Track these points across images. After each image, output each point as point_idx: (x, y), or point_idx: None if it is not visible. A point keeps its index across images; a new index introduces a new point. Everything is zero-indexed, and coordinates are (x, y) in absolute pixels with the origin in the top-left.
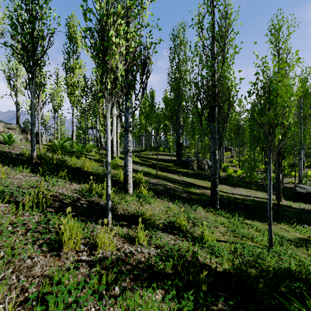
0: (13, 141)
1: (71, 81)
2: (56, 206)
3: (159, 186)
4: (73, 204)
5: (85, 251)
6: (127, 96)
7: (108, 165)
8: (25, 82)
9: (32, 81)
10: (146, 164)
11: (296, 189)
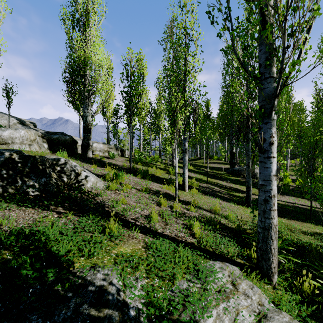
0: (115, 157)
1: (139, 105)
2: (152, 192)
3: (207, 189)
4: (158, 192)
5: (169, 208)
6: (184, 131)
7: (176, 174)
8: (111, 112)
9: (131, 124)
10: (200, 172)
11: None
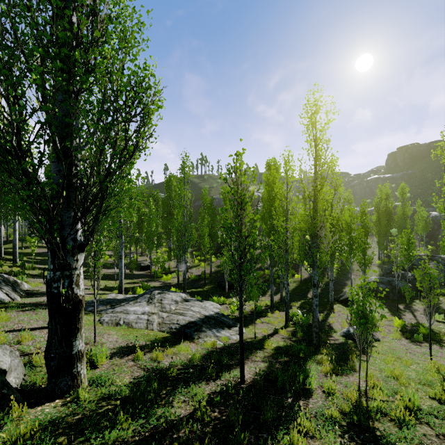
0: None
1: None
2: None
3: None
4: None
5: None
6: None
7: None
8: None
9: None
10: (39, 262)
11: (141, 265)
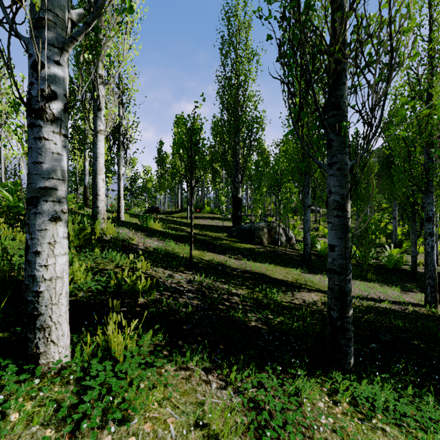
0: None
1: None
2: None
3: (187, 299)
4: None
5: None
6: None
7: None
8: None
9: None
10: (175, 236)
11: None
